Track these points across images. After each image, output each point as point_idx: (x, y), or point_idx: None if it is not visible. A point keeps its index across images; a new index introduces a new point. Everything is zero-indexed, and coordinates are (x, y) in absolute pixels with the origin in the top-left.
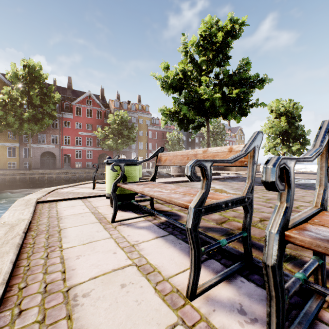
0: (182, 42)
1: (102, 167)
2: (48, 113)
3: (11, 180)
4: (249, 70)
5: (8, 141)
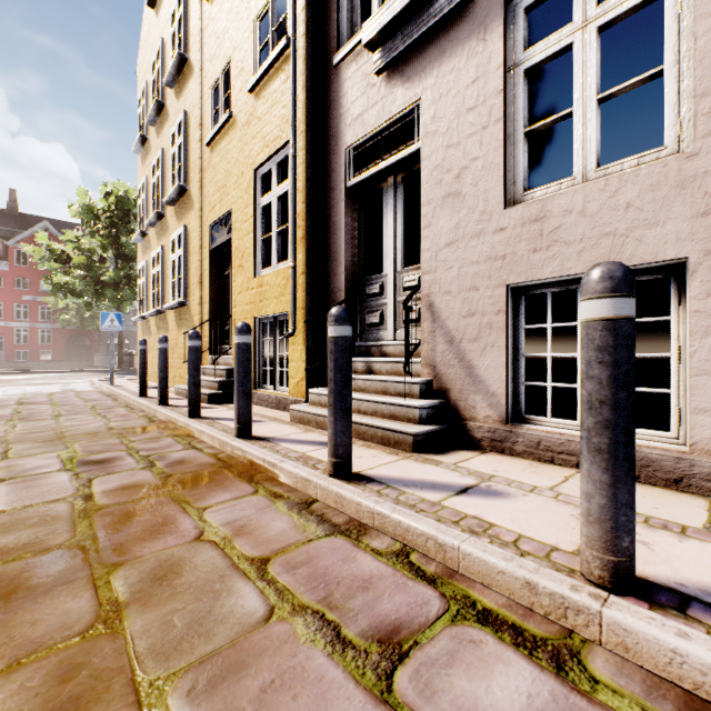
0: None
1: (75, 360)
2: None
3: None
4: None
5: None
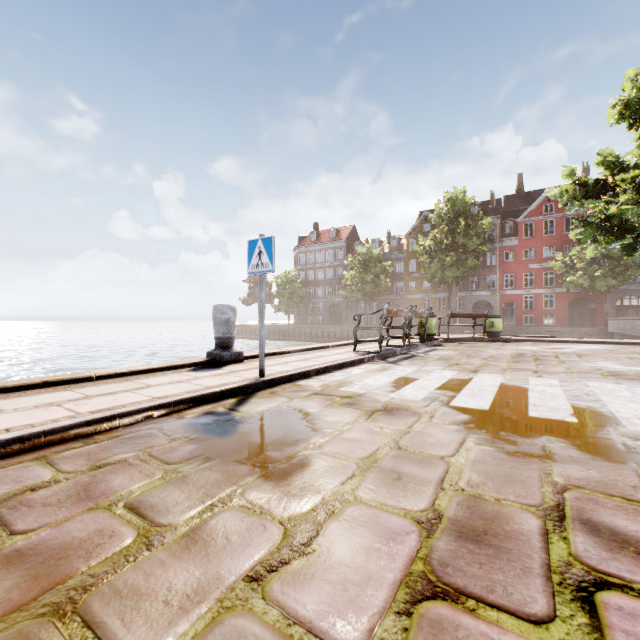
0: None
1: (577, 325)
2: (472, 251)
3: None
4: None
5: (438, 291)
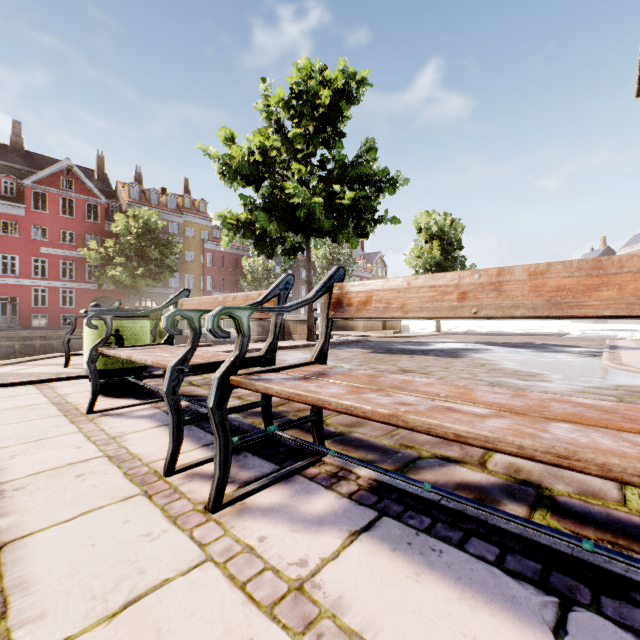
0: (262, 94)
1: None
2: None
3: None
4: (376, 161)
5: None
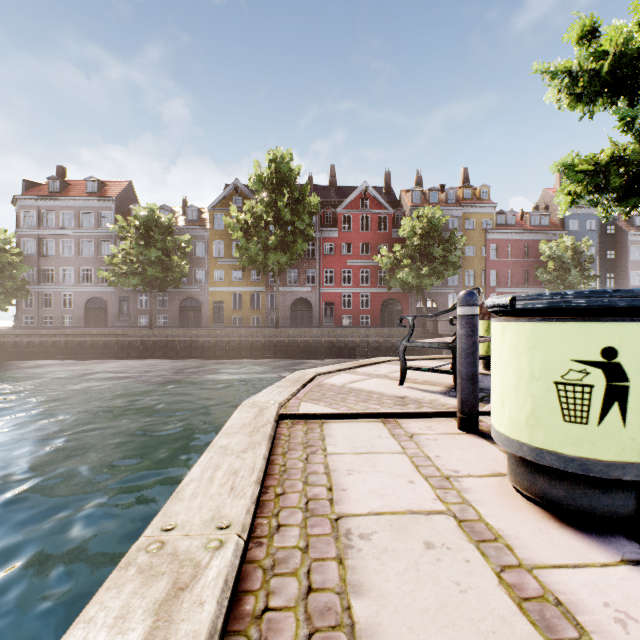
0: None
1: (388, 326)
2: (301, 232)
3: (254, 344)
4: None
5: (252, 284)
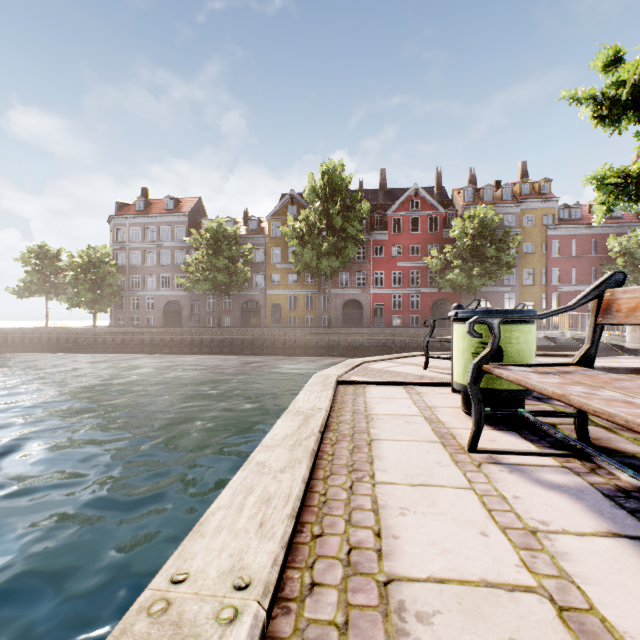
0: None
1: (439, 326)
2: (351, 237)
3: (308, 342)
4: None
5: (306, 286)
